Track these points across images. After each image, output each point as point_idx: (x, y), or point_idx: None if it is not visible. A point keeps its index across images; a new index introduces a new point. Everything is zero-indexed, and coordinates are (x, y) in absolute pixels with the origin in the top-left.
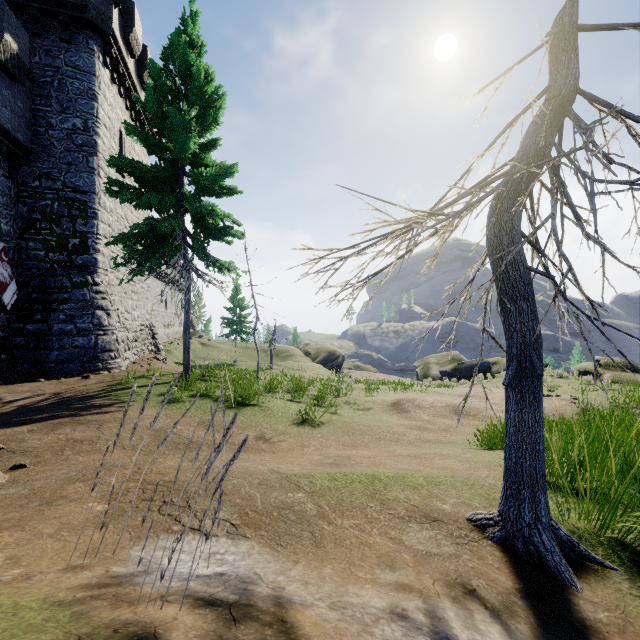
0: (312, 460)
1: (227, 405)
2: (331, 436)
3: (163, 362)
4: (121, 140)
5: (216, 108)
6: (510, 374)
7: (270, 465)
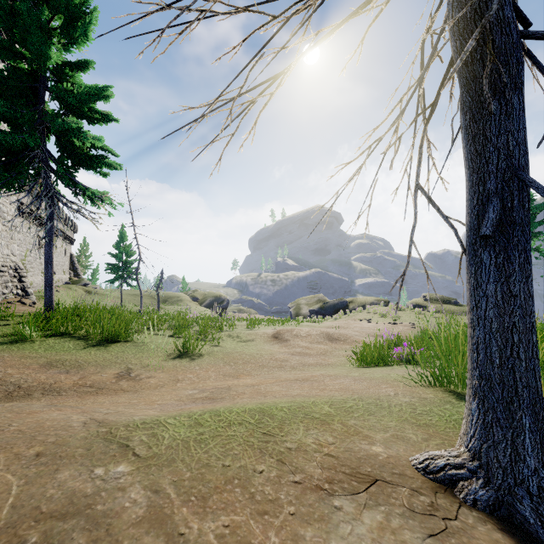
0: (182, 396)
1: (91, 343)
2: (211, 367)
3: (29, 305)
4: None
5: (85, 20)
6: (493, 218)
7: (104, 411)
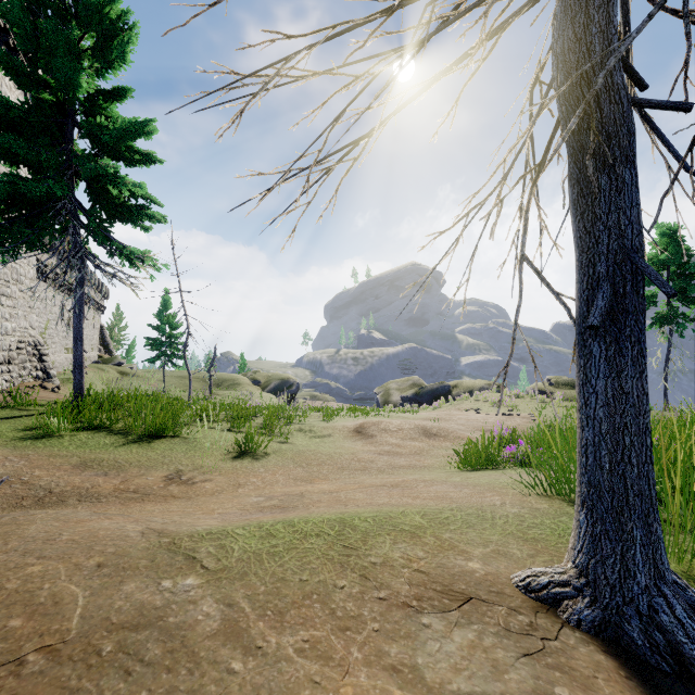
0: (246, 504)
1: (132, 438)
2: (279, 469)
3: (52, 391)
4: None
5: (123, 39)
6: (602, 306)
7: (159, 520)
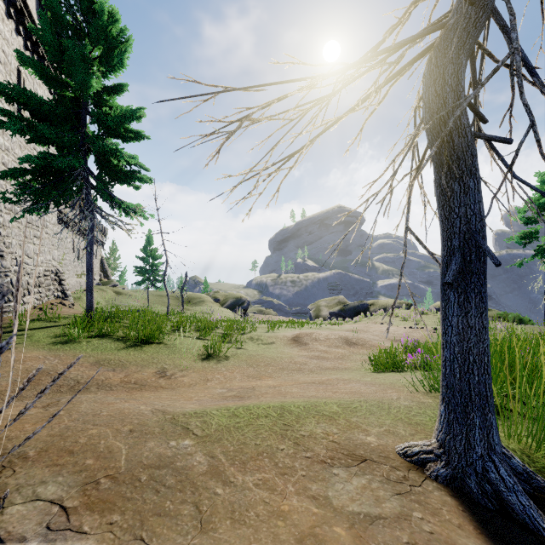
0: (214, 394)
1: (129, 344)
2: (236, 369)
3: (69, 307)
4: (20, 79)
5: (121, 50)
6: (454, 269)
7: (159, 403)
